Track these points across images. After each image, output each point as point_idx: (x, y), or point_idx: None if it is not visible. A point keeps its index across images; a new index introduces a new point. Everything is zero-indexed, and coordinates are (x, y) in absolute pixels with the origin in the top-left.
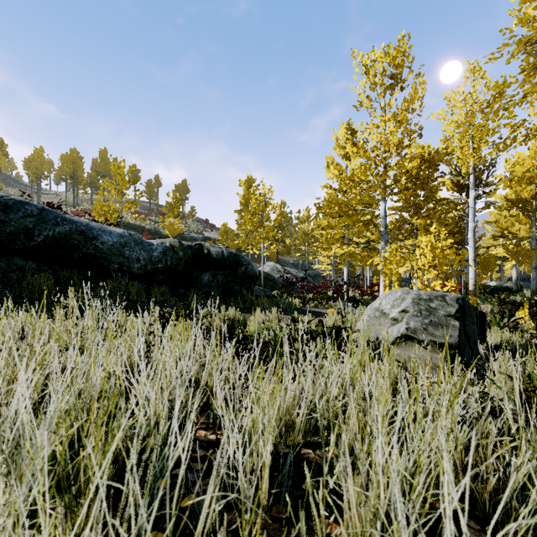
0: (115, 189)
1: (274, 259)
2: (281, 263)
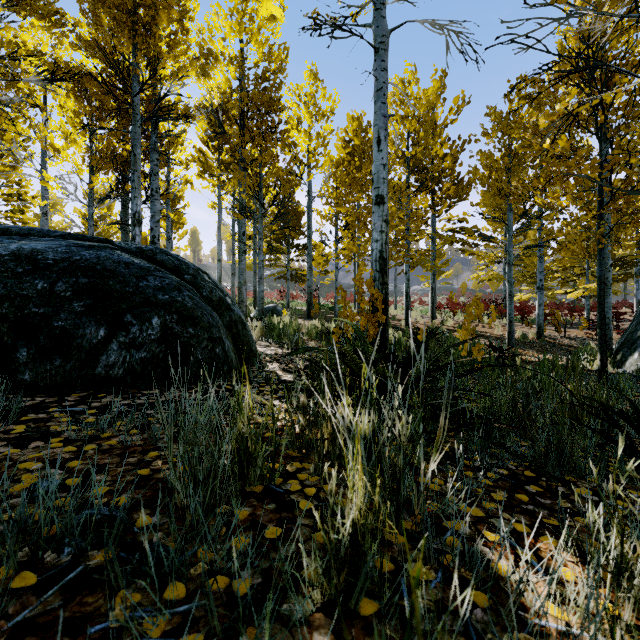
0: None
1: None
2: None
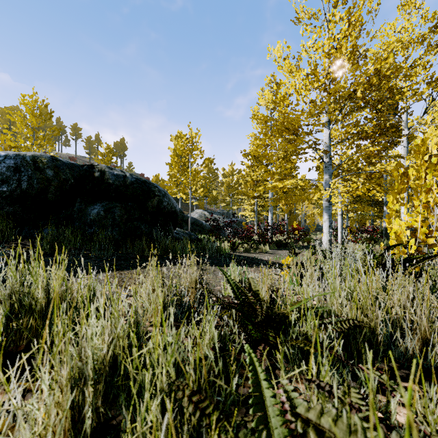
0: (22, 122)
1: (203, 208)
2: (208, 211)
